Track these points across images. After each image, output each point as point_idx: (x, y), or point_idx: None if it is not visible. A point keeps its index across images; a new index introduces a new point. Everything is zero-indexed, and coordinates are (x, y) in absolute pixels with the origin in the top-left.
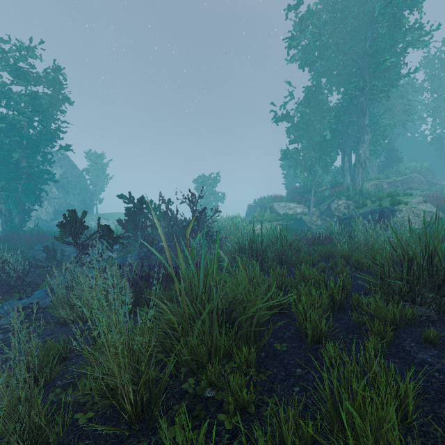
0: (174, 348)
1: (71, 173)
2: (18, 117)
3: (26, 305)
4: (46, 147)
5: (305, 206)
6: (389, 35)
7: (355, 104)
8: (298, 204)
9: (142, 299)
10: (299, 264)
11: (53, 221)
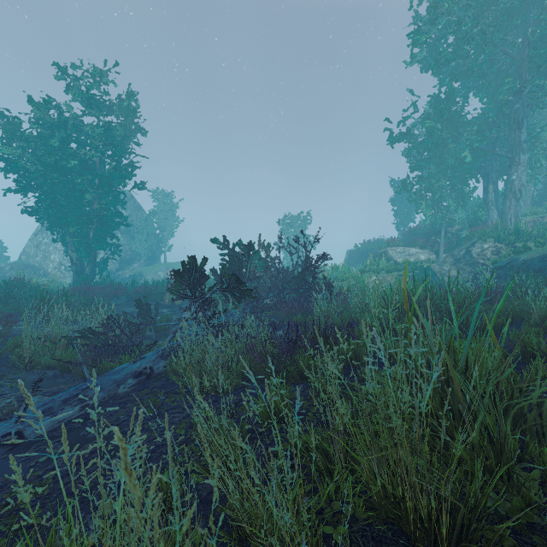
0: (436, 443)
1: (137, 216)
2: (91, 153)
3: (142, 370)
4: (117, 185)
5: (431, 252)
6: None
7: (506, 113)
8: (422, 249)
9: (293, 368)
10: (481, 328)
11: (118, 271)
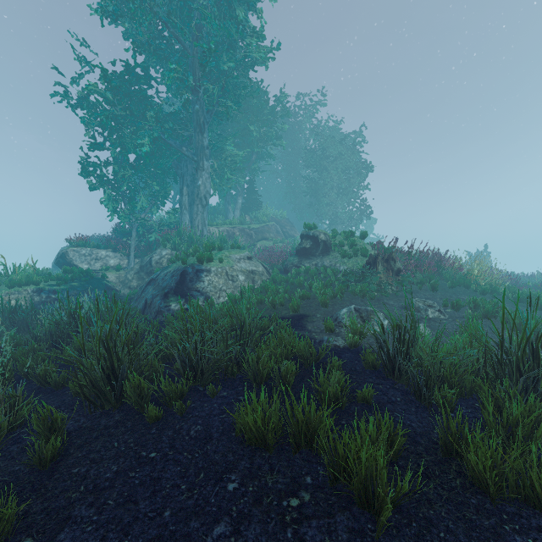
0: None
1: None
2: None
3: None
4: None
5: (125, 256)
6: (224, 26)
7: (192, 113)
8: (114, 252)
9: None
10: None
11: None
